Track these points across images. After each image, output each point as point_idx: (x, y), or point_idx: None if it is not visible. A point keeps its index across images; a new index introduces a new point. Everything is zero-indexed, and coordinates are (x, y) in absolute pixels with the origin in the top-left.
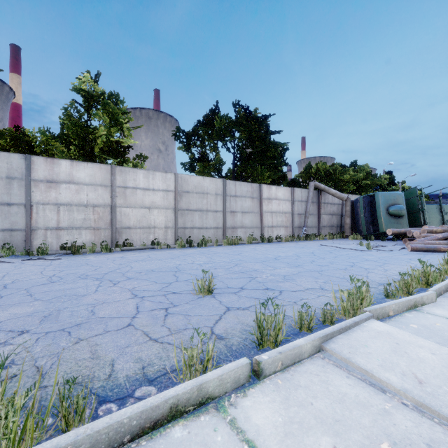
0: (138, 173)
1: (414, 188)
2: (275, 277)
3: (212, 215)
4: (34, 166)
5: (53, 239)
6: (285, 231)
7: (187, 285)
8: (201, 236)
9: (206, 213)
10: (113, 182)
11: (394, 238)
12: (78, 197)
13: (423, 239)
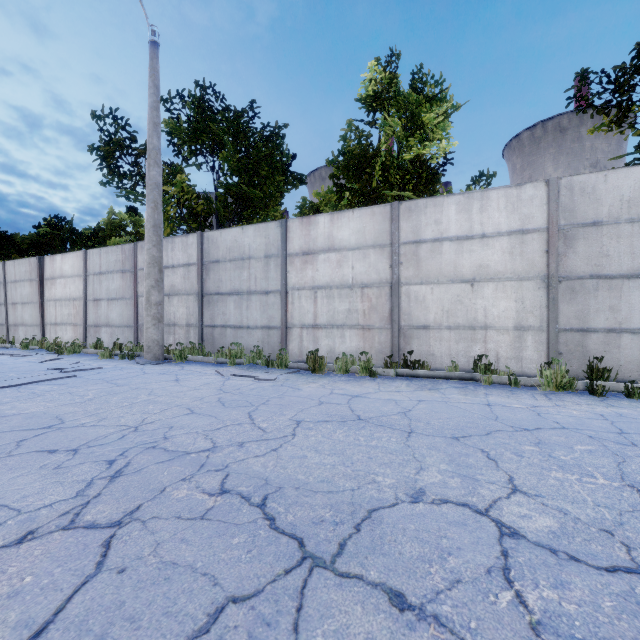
0: (444, 205)
1: None
2: None
3: None
4: (289, 235)
5: (309, 342)
6: None
7: None
8: None
9: None
10: (393, 236)
11: None
12: (340, 273)
13: None
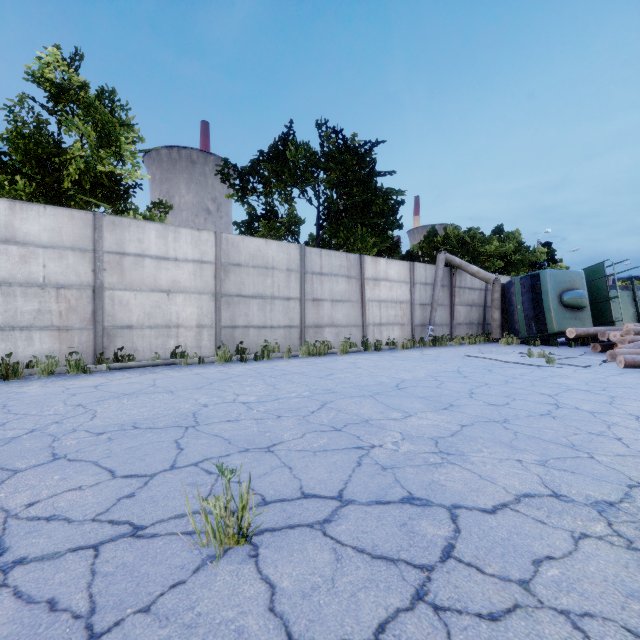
0: (146, 228)
1: (599, 264)
2: (416, 446)
3: (281, 305)
4: None
5: None
6: (400, 331)
7: (192, 489)
8: (263, 340)
9: (270, 301)
10: (96, 243)
11: (571, 342)
12: (26, 270)
13: (632, 346)
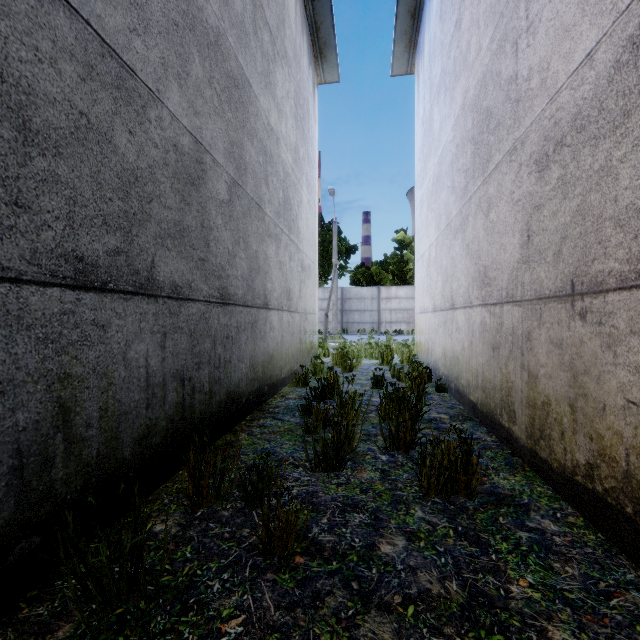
0: None
1: None
2: None
3: None
4: (381, 292)
5: (389, 327)
6: None
7: None
8: None
9: None
10: None
11: None
12: (400, 306)
13: None
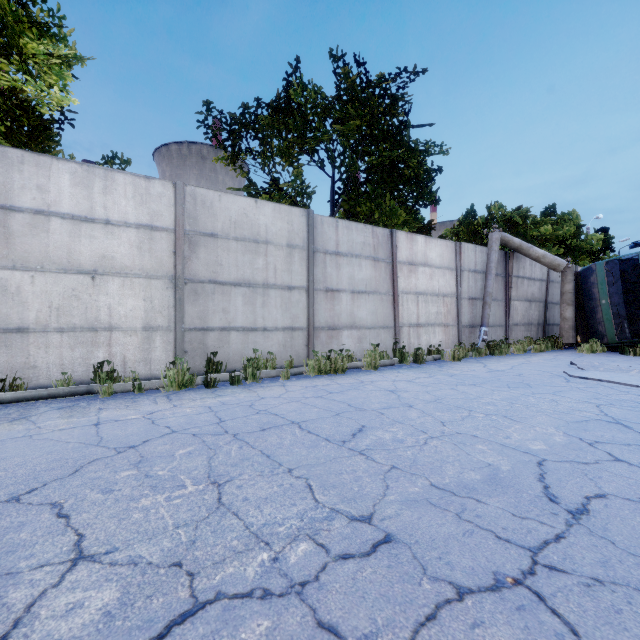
0: (53, 169)
1: None
2: None
3: (279, 296)
4: None
5: None
6: (443, 334)
7: None
8: (251, 349)
9: (263, 291)
10: None
11: None
12: None
13: None
